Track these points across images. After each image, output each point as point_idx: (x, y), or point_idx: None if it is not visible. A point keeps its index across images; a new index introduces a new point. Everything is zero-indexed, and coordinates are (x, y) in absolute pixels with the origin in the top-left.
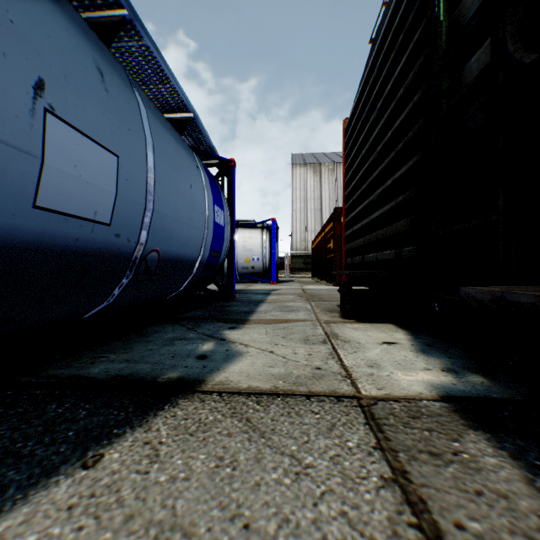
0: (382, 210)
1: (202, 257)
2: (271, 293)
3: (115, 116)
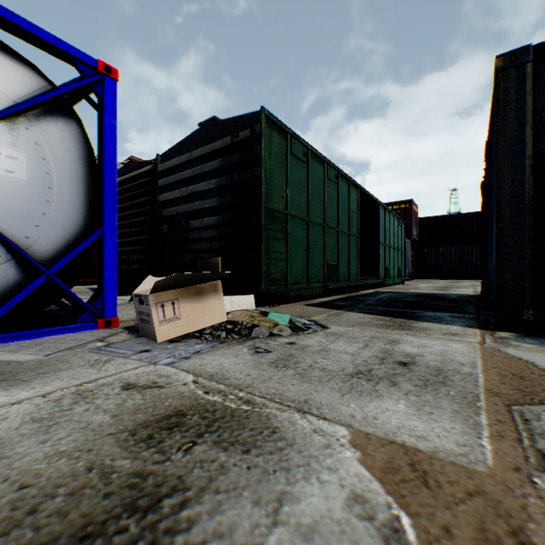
0: (132, 248)
1: None
2: None
3: None
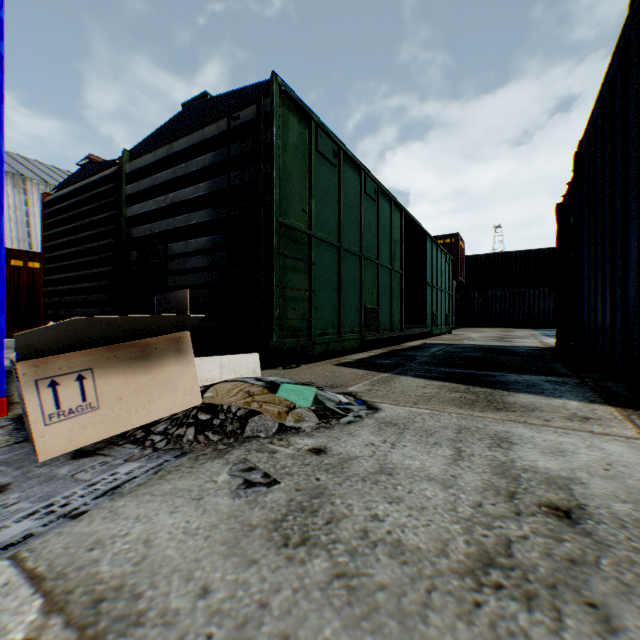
0: (91, 284)
1: None
2: None
3: None
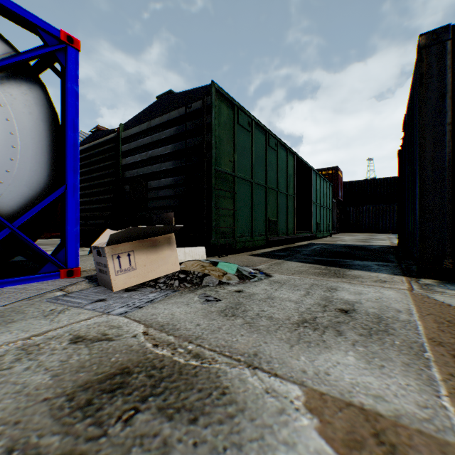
0: (99, 206)
1: None
2: None
3: None
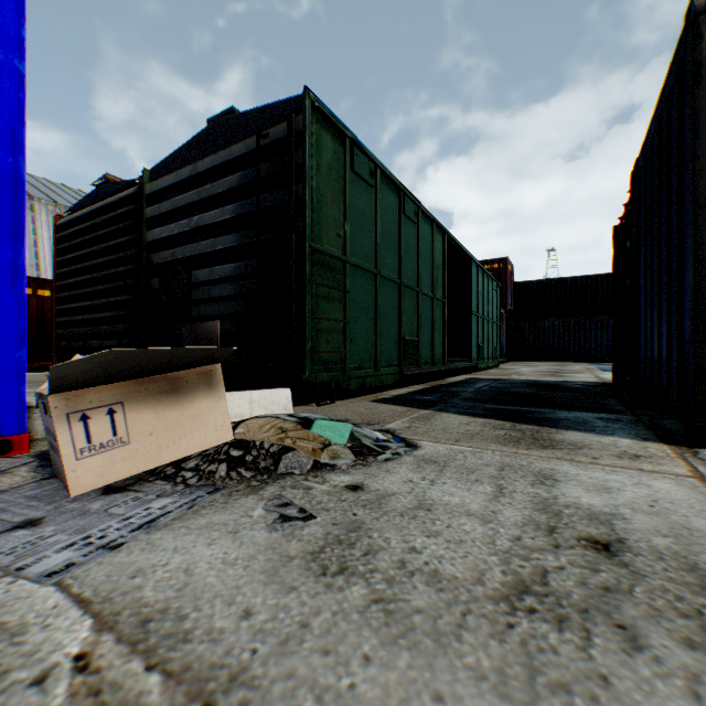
0: (108, 314)
1: None
2: None
3: None
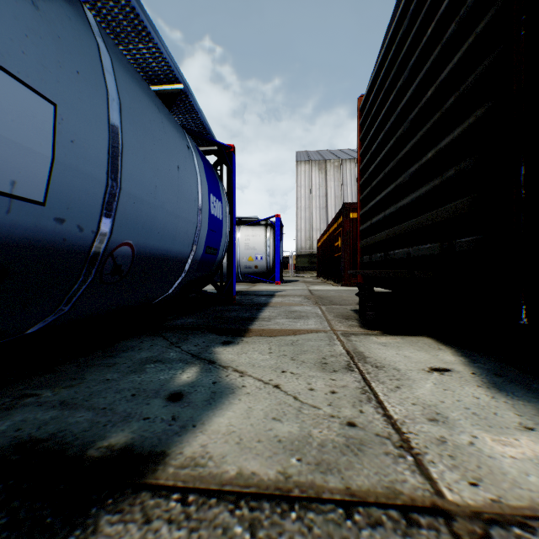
0: (418, 193)
1: (194, 254)
2: (275, 294)
3: (50, 46)
